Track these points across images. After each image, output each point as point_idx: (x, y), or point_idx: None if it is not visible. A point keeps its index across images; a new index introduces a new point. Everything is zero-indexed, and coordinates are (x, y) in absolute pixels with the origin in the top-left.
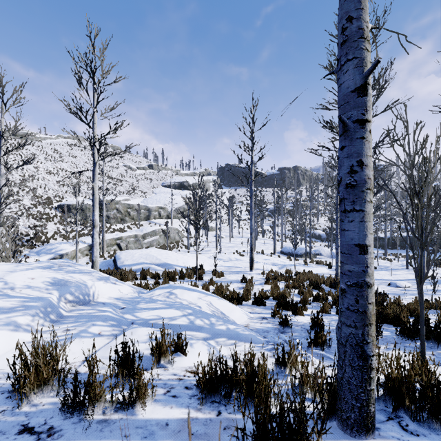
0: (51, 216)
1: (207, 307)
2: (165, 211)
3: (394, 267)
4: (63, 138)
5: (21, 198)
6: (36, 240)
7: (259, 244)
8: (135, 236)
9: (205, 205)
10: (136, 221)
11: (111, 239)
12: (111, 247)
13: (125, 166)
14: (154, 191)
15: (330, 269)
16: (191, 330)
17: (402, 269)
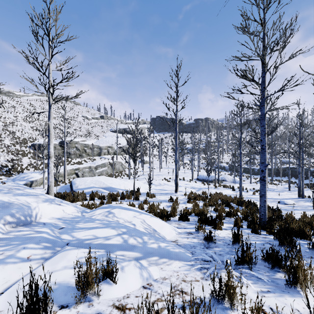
0: (26, 153)
1: (140, 225)
2: (112, 149)
3: (279, 189)
4: (36, 96)
5: (3, 139)
6: (13, 170)
7: (181, 173)
8: (89, 167)
9: (142, 145)
10: (90, 156)
11: (71, 169)
12: (71, 175)
13: (83, 116)
14: (104, 135)
15: (234, 191)
16: (124, 250)
17: (285, 190)
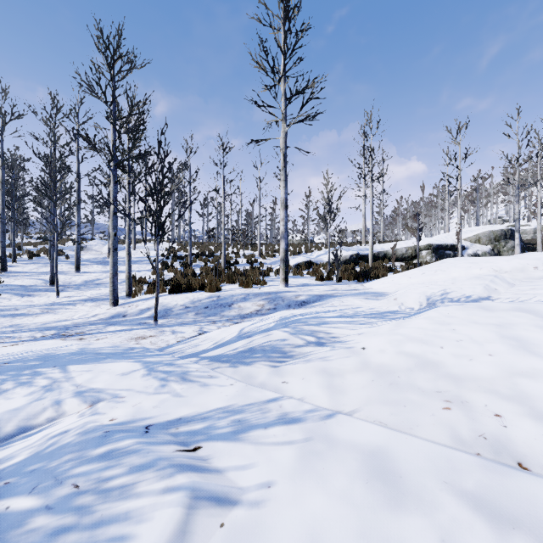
0: None
1: None
2: None
3: None
4: None
5: None
6: None
7: None
8: None
9: None
10: None
11: None
12: None
13: None
14: None
15: None
16: None
17: None
